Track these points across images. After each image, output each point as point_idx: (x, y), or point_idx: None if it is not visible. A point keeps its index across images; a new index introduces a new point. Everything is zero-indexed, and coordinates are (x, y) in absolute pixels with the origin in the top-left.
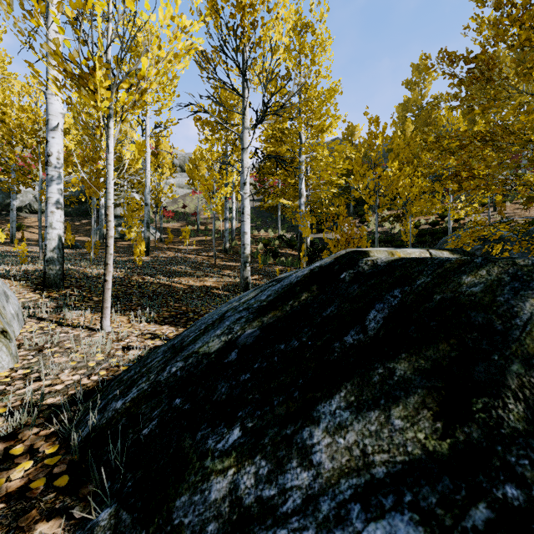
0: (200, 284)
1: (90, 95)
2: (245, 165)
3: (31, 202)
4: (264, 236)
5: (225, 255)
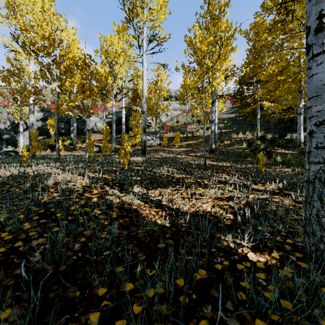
0: (192, 208)
1: None
2: None
3: (93, 126)
4: (243, 138)
5: (212, 155)
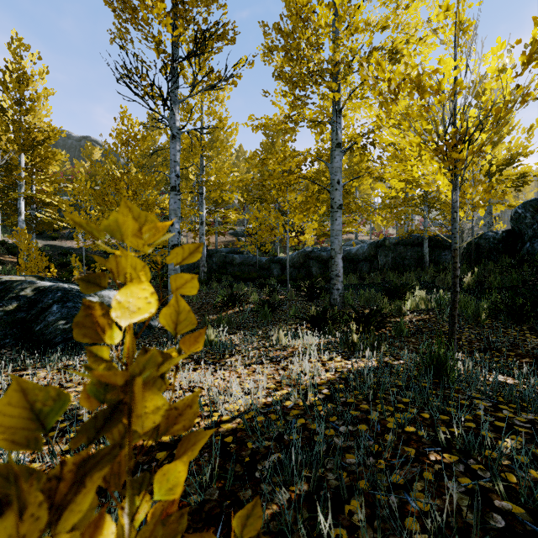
0: None
1: None
2: None
3: None
4: None
5: None
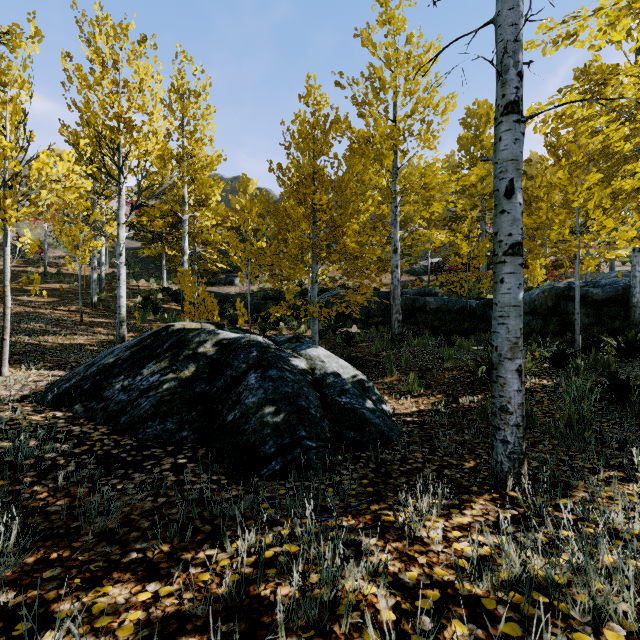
0: (71, 342)
1: (1, 214)
2: (121, 239)
3: None
4: (145, 287)
5: (93, 310)
